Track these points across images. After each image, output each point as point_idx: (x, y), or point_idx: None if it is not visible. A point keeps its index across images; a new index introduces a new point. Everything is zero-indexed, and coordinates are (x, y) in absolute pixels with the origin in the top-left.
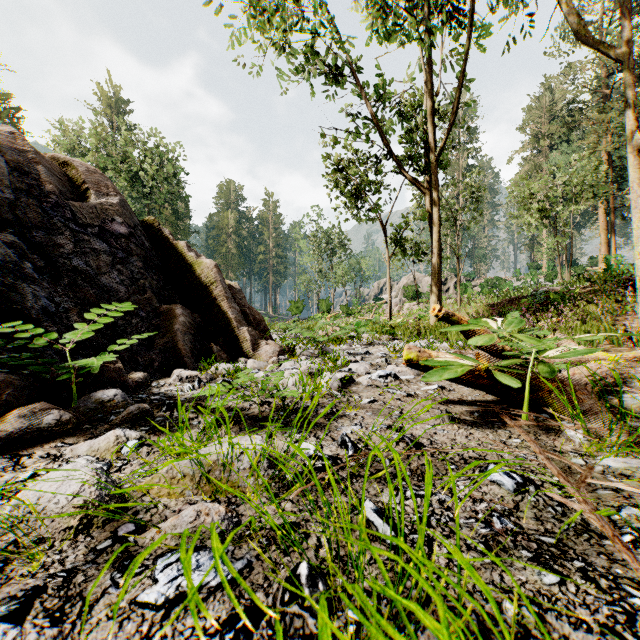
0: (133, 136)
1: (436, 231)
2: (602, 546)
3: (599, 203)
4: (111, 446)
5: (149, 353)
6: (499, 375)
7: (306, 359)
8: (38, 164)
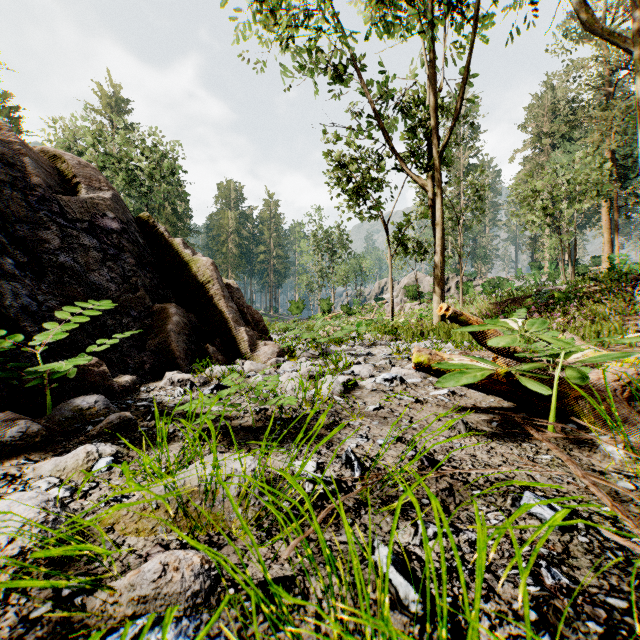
0: (133, 135)
1: (439, 229)
2: None
3: (602, 202)
4: (80, 465)
5: (140, 355)
6: (524, 381)
7: (306, 360)
8: (24, 156)
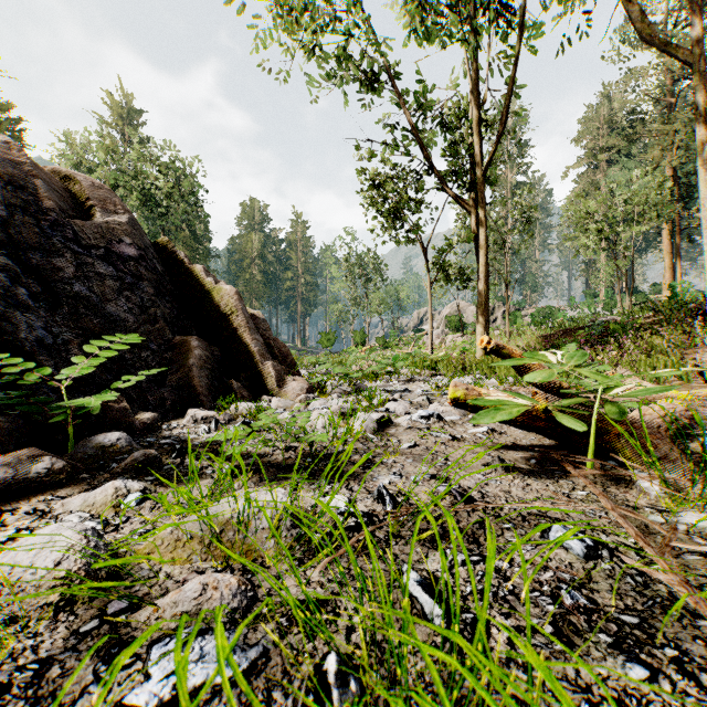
0: (147, 150)
1: (483, 254)
2: (697, 628)
3: (663, 224)
4: (109, 500)
5: (160, 391)
6: (561, 417)
7: (338, 397)
8: (36, 177)
